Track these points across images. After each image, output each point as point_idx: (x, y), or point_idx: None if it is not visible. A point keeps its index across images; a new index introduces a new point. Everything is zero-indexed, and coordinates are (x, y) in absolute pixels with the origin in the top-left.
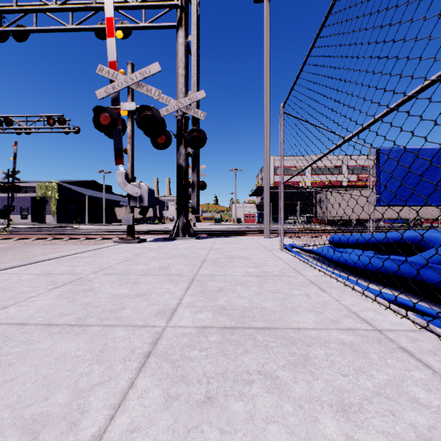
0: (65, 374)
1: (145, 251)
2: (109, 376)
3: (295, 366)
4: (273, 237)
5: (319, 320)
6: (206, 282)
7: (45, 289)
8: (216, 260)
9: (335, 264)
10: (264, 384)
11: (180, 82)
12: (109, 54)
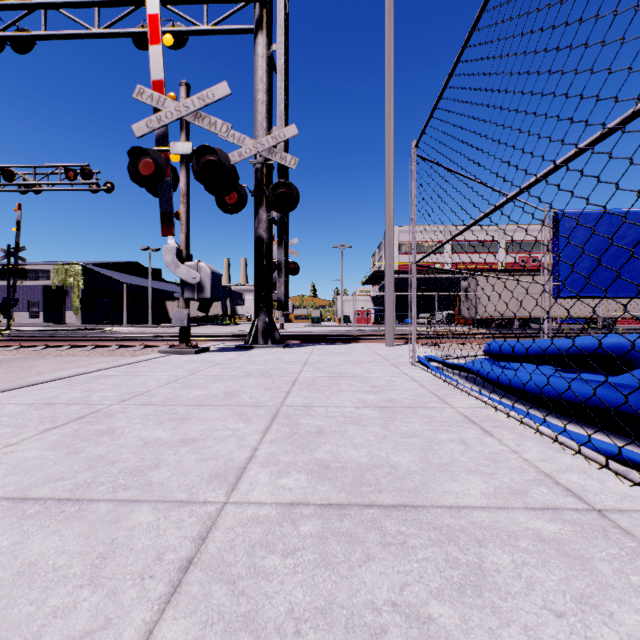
0: (22, 611)
1: (205, 367)
2: (106, 617)
3: (462, 591)
4: (399, 344)
5: (490, 490)
6: (297, 418)
7: (34, 430)
8: (314, 381)
9: (505, 390)
10: (407, 636)
11: (260, 113)
12: (153, 70)
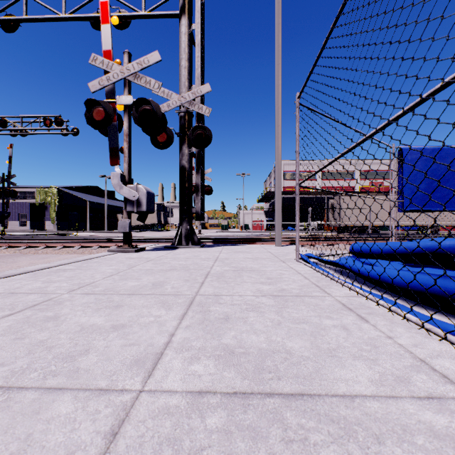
0: None
1: (141, 262)
2: None
3: None
4: (285, 245)
5: (376, 377)
6: (208, 305)
7: None
8: (222, 274)
9: (375, 283)
10: None
11: (183, 75)
12: (104, 42)
